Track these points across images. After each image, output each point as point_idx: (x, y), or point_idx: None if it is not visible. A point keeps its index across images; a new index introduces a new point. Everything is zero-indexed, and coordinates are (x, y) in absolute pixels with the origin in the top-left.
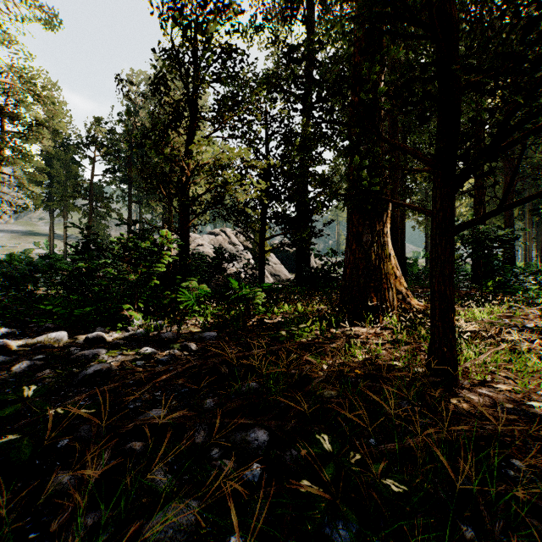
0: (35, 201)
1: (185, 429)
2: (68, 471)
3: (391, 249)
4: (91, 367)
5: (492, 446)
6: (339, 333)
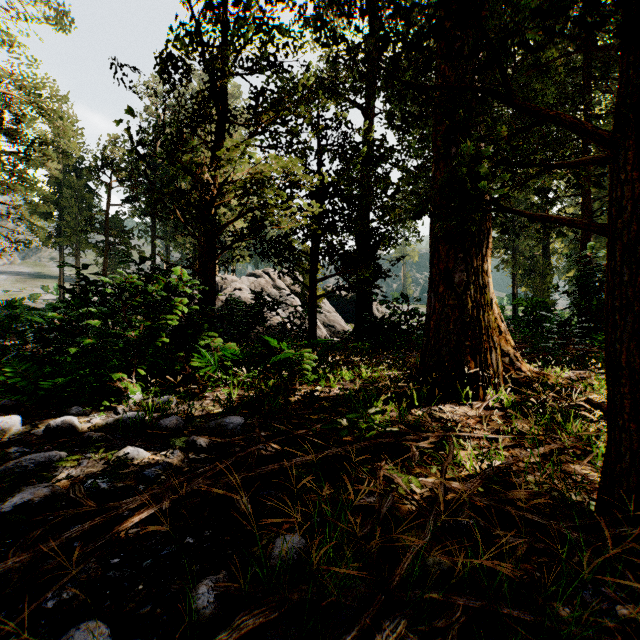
0: (39, 237)
1: None
2: None
3: (493, 293)
4: (15, 497)
5: None
6: (424, 415)
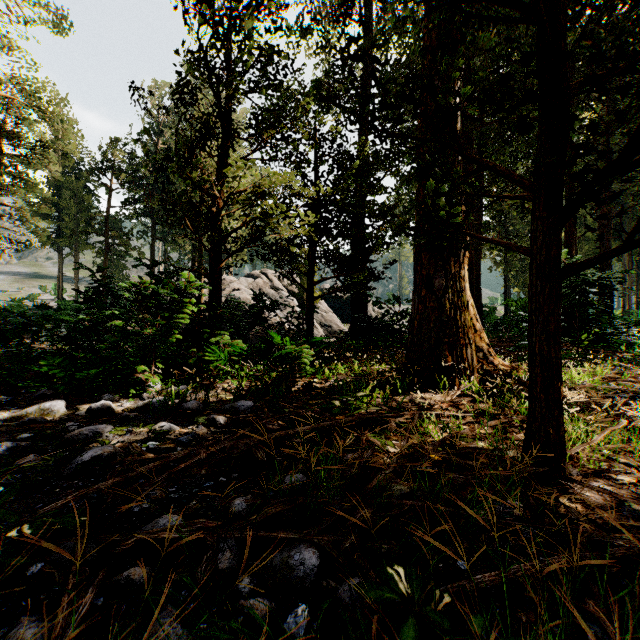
0: (41, 238)
1: (205, 545)
2: (35, 616)
3: (469, 296)
4: (89, 452)
5: (635, 581)
6: (406, 401)
